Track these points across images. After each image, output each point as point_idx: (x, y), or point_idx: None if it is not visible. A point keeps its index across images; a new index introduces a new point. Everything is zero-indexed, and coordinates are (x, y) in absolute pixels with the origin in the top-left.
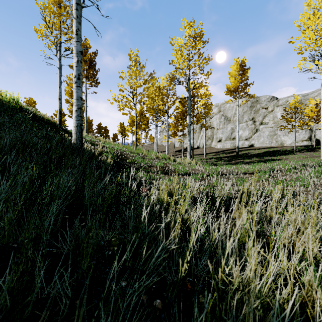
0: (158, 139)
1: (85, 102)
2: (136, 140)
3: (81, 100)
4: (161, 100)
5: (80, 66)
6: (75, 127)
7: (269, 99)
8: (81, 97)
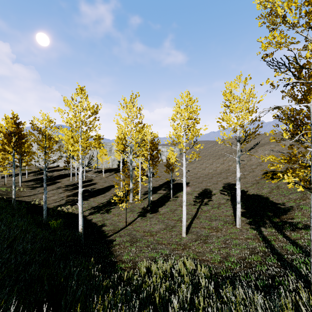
0: None
1: None
2: None
3: None
4: None
5: None
6: None
7: None
8: None
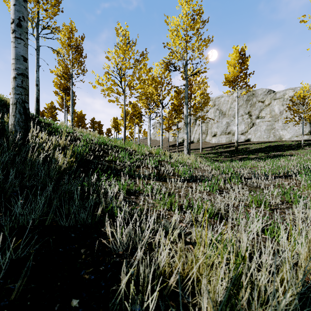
0: (152, 134)
1: (71, 92)
2: (124, 132)
3: (25, 62)
4: (155, 89)
5: (22, 6)
6: (13, 105)
7: (266, 92)
8: (24, 56)
